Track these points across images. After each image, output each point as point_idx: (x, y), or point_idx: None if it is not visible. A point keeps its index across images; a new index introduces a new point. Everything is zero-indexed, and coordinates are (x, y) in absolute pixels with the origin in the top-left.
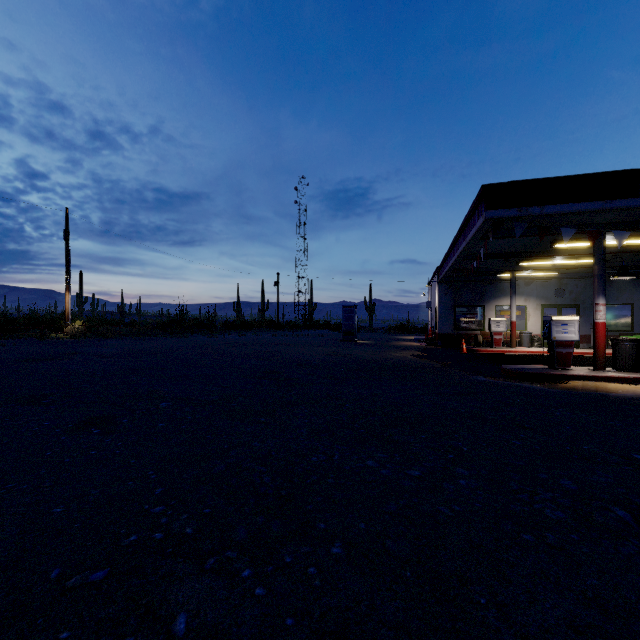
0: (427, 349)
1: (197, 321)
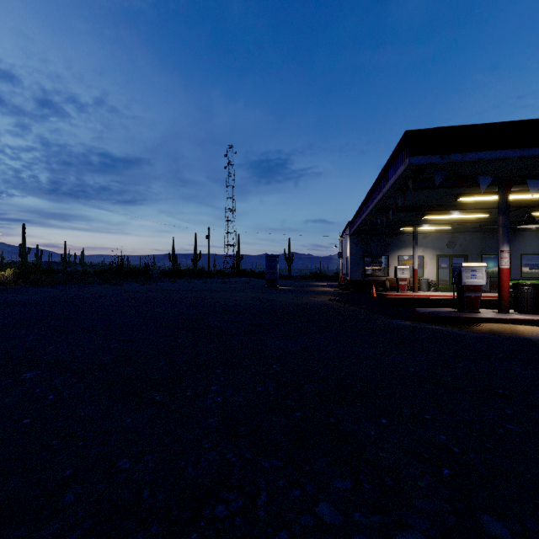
0: (341, 294)
1: (134, 270)
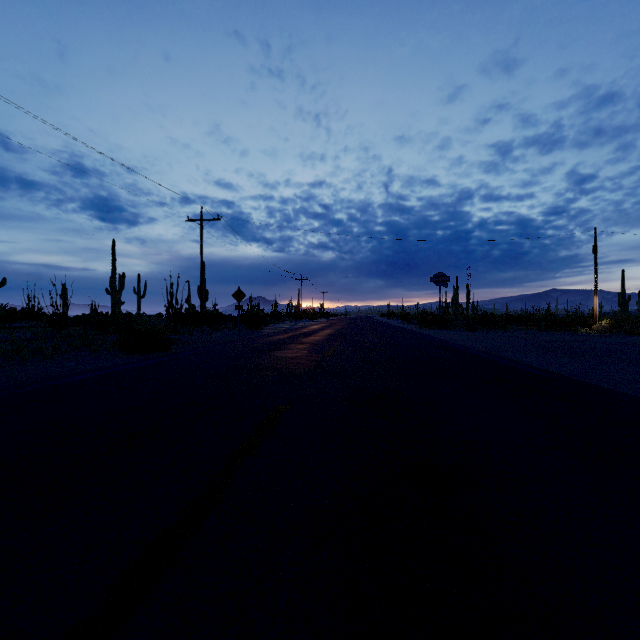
0: None
1: None
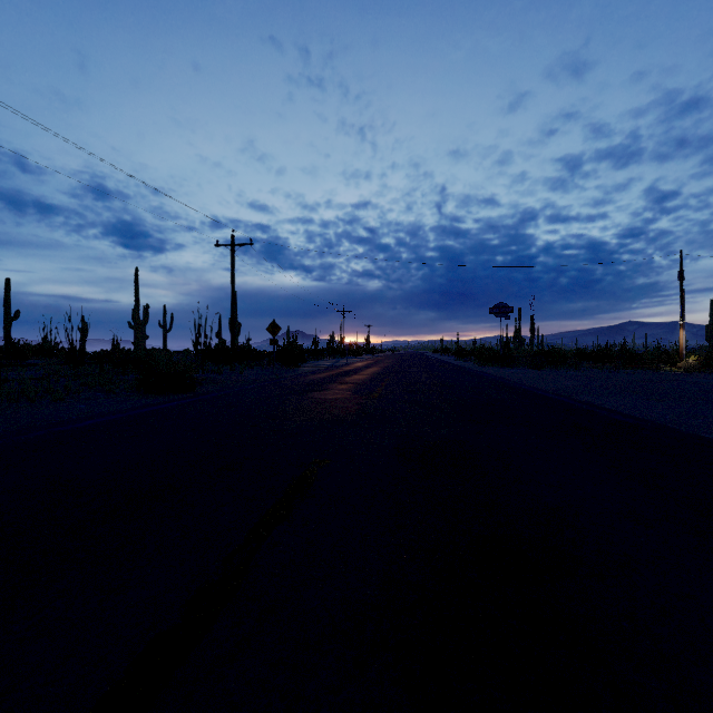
0: None
1: None
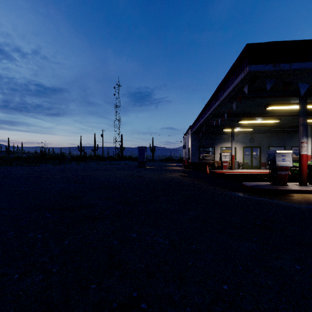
0: (186, 171)
1: (52, 156)
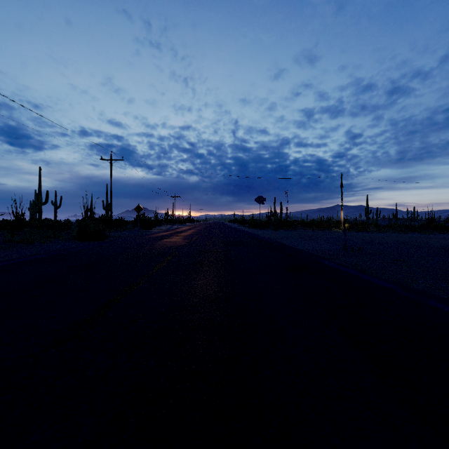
0: None
1: (436, 224)
